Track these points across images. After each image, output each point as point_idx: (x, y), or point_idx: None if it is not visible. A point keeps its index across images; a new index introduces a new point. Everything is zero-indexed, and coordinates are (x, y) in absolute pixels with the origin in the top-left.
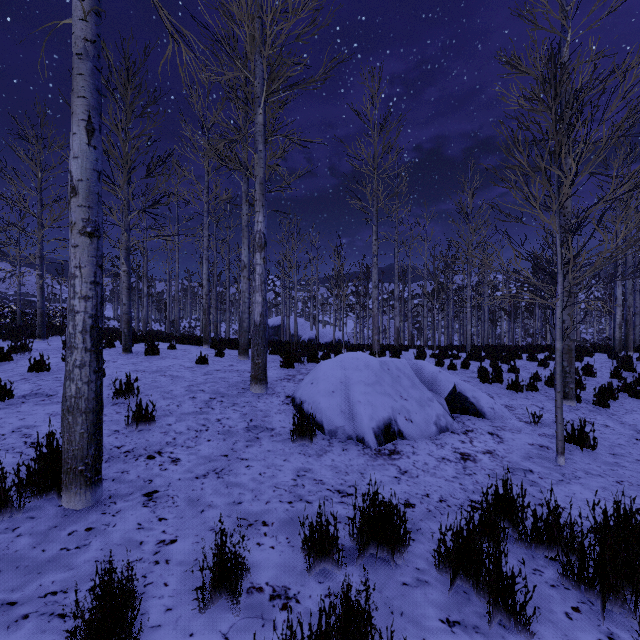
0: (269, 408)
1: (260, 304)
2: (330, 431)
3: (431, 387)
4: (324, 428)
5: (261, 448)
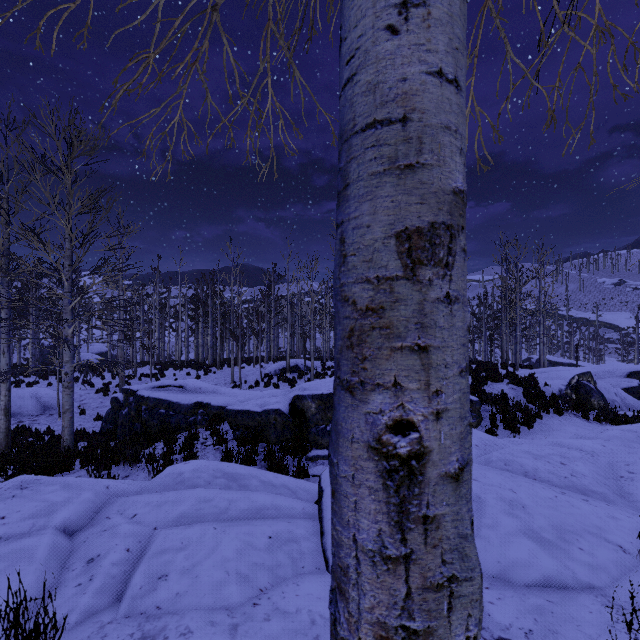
0: None
1: None
2: None
3: (39, 400)
4: None
5: None
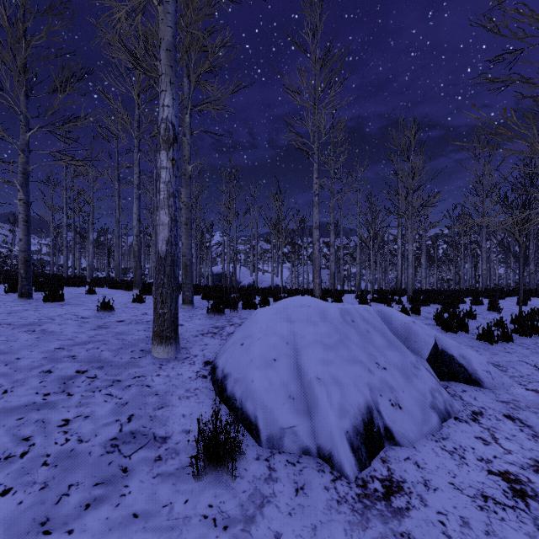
0: (171, 387)
1: (166, 226)
2: (270, 438)
3: (405, 343)
4: (259, 432)
5: (119, 508)
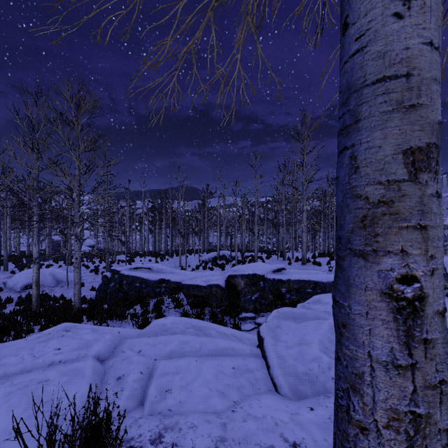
0: None
1: None
2: (9, 289)
3: (55, 276)
4: (8, 288)
5: None
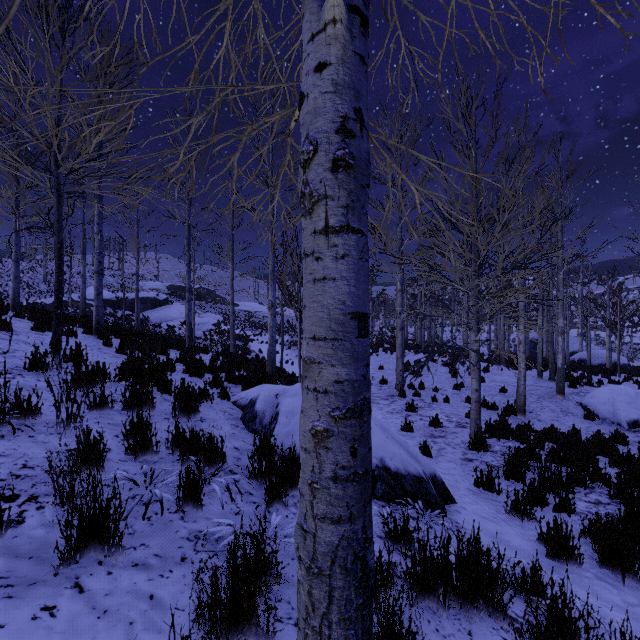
0: (568, 405)
1: (561, 359)
2: (602, 418)
3: None
4: (599, 417)
5: (570, 418)
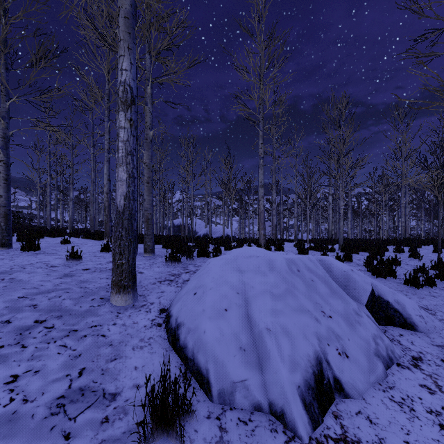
0: (126, 337)
1: (124, 182)
2: (221, 393)
3: (345, 290)
4: (211, 386)
5: None
